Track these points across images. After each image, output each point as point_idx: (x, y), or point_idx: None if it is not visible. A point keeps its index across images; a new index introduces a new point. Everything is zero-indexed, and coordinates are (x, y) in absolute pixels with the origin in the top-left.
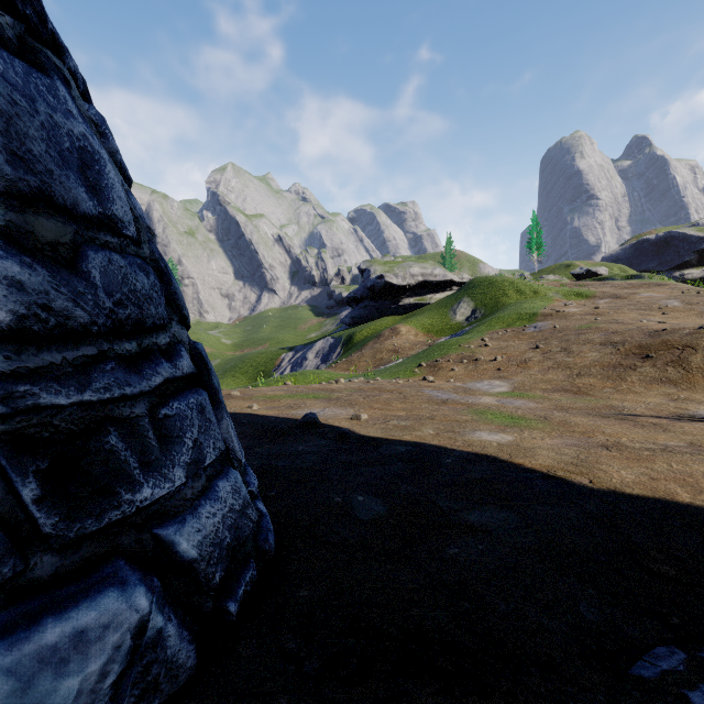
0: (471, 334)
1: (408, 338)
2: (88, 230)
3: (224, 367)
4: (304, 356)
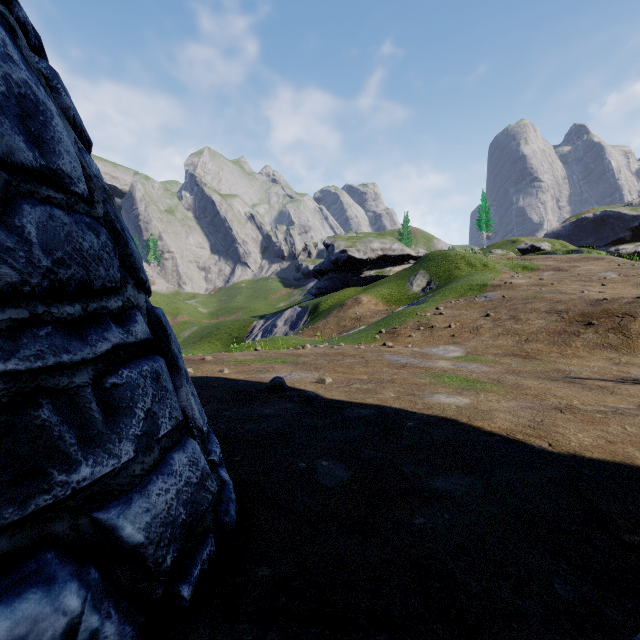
0: (427, 304)
1: (369, 307)
2: (26, 182)
3: (201, 334)
4: (274, 324)
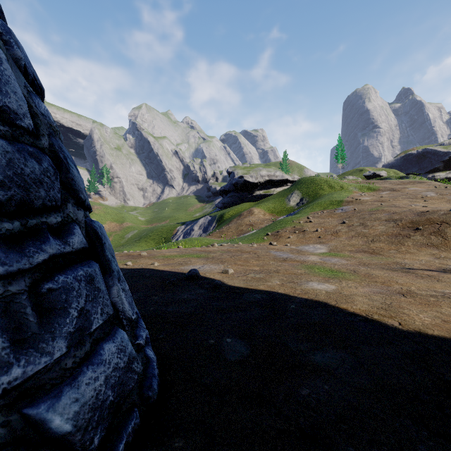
0: (300, 214)
1: (259, 216)
2: None
3: (140, 235)
4: (191, 228)
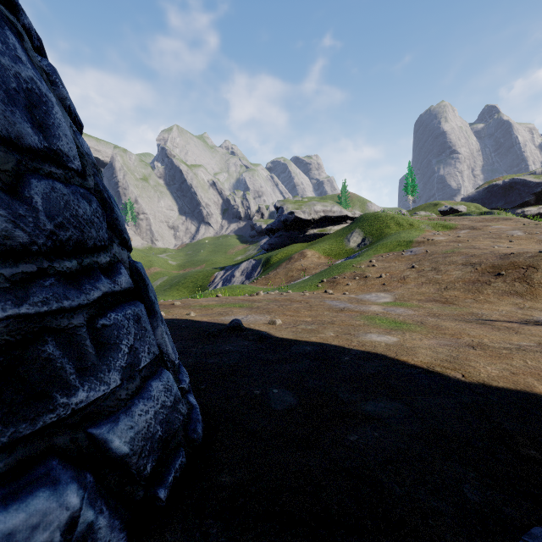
0: (361, 257)
1: (313, 260)
2: (33, 161)
3: (171, 283)
4: (232, 274)
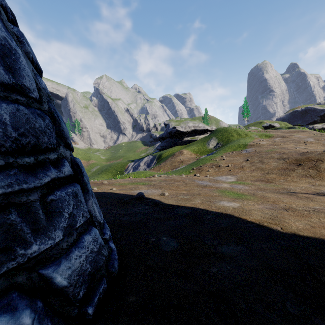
0: (216, 154)
1: (187, 156)
2: (4, 91)
3: (102, 169)
4: (138, 164)
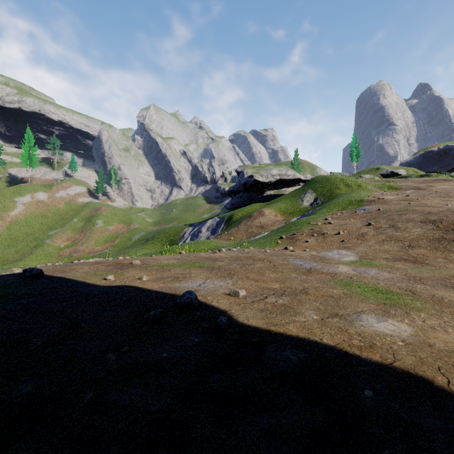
0: (316, 215)
1: (270, 217)
2: None
3: (147, 237)
4: (199, 230)
